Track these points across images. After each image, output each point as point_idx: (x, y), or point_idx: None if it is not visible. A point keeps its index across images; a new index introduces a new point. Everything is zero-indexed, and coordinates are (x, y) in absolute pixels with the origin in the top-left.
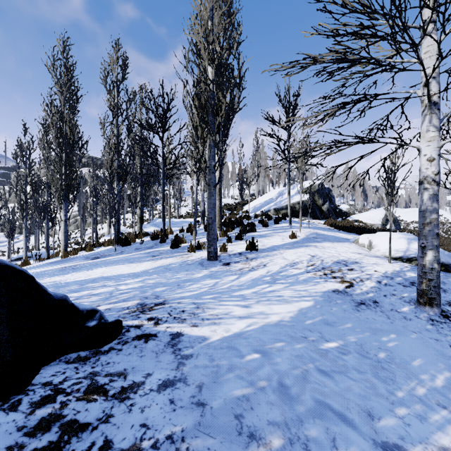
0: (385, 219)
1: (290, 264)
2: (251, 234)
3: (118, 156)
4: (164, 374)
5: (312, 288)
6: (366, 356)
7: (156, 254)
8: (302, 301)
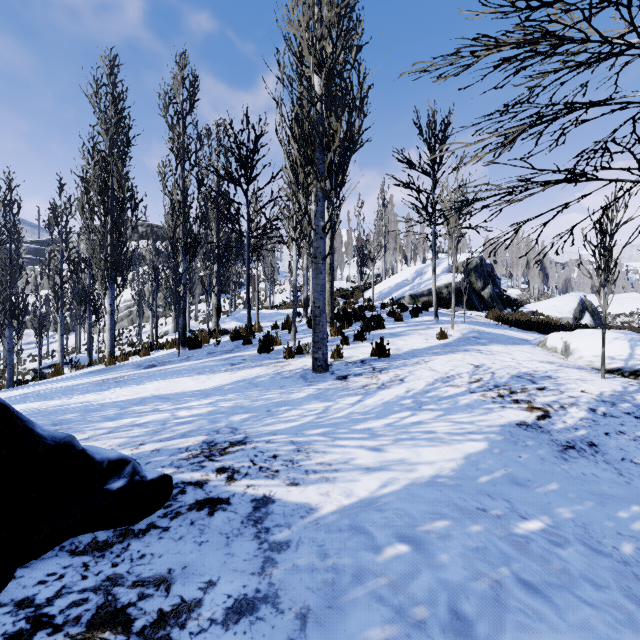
0: (579, 310)
1: (442, 379)
2: (377, 332)
3: (184, 219)
4: (238, 584)
5: (482, 419)
6: (599, 549)
7: (237, 361)
8: (468, 441)
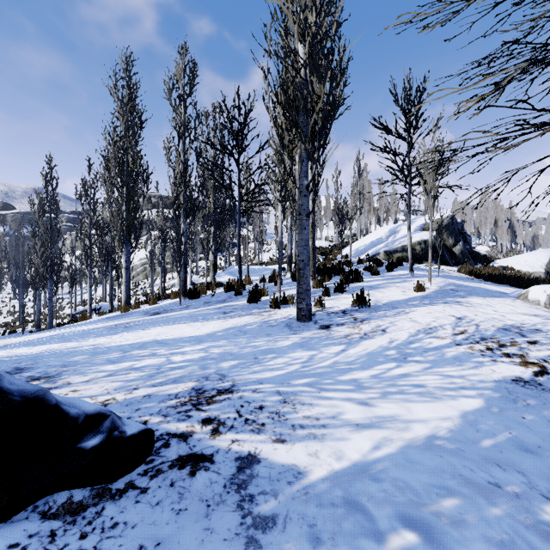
0: None
1: (425, 330)
2: (356, 284)
3: (185, 186)
4: None
5: (473, 373)
6: None
7: (229, 309)
8: (462, 397)
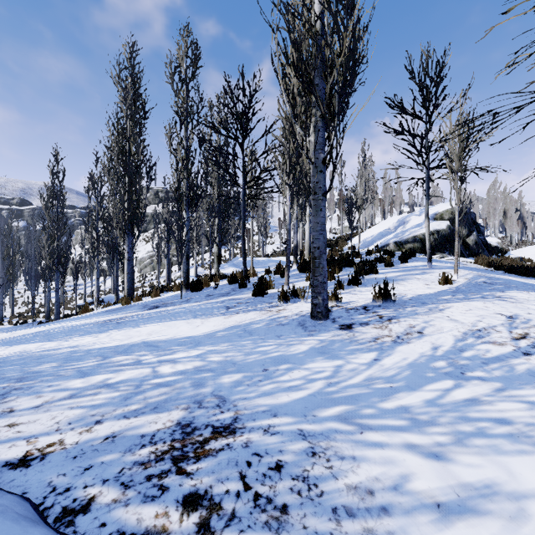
0: None
1: (473, 333)
2: (371, 276)
3: (187, 174)
4: None
5: None
6: None
7: (233, 304)
8: None
